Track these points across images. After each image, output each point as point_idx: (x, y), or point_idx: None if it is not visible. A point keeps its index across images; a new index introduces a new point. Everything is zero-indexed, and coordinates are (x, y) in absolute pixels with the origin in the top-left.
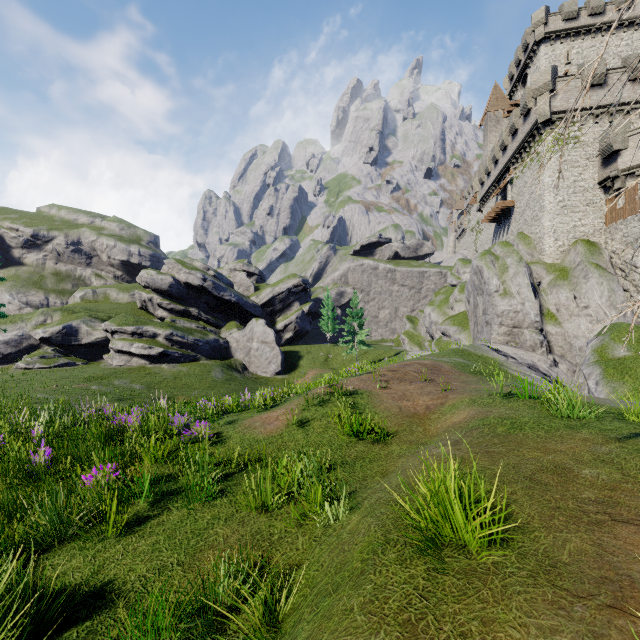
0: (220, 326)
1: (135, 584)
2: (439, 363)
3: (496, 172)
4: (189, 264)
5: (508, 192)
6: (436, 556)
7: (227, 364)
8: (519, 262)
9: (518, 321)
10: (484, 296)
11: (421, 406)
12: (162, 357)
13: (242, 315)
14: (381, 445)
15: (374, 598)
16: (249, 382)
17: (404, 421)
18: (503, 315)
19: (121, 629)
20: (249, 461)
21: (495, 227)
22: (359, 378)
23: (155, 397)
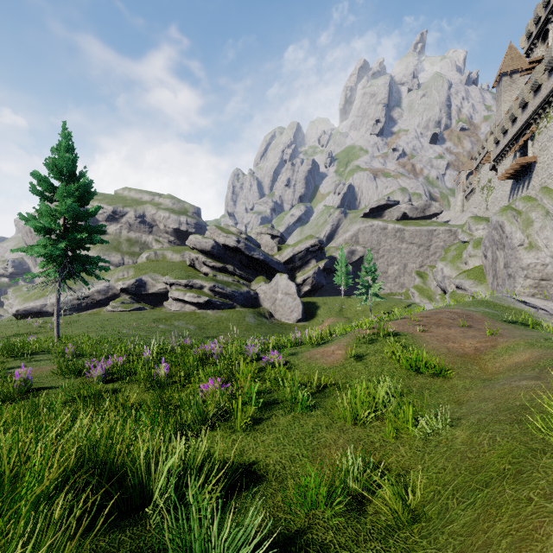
0: (250, 280)
1: (275, 466)
2: (469, 312)
3: (514, 130)
4: (226, 229)
5: (528, 148)
6: None
7: (257, 311)
8: (546, 216)
9: (546, 274)
10: (505, 250)
11: (469, 348)
12: (207, 304)
13: (268, 271)
14: (441, 379)
15: None
16: (276, 327)
17: (456, 360)
18: (529, 268)
19: (282, 497)
20: (324, 384)
21: (512, 184)
22: (395, 322)
23: (205, 336)
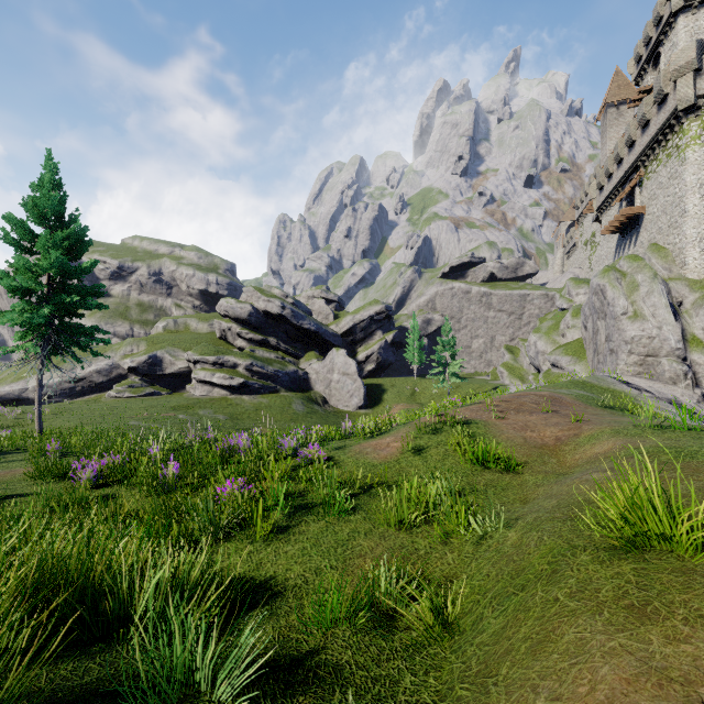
0: (299, 356)
1: (296, 581)
2: (558, 395)
3: (620, 173)
4: (267, 292)
5: (636, 196)
6: (639, 559)
7: (307, 397)
8: (653, 278)
9: (653, 348)
10: (607, 320)
11: (549, 437)
12: (243, 388)
13: (321, 345)
14: (511, 475)
15: (582, 589)
16: (331, 416)
17: (532, 452)
18: (633, 341)
19: (299, 615)
20: (371, 484)
21: (618, 239)
22: (468, 408)
23: (239, 428)
